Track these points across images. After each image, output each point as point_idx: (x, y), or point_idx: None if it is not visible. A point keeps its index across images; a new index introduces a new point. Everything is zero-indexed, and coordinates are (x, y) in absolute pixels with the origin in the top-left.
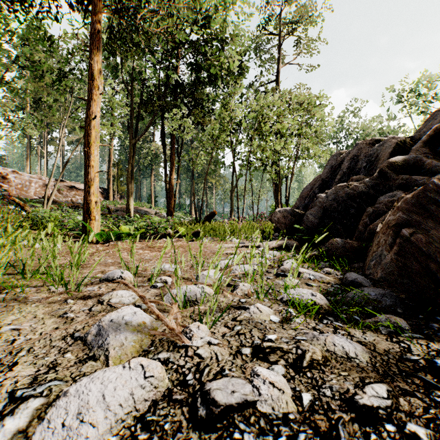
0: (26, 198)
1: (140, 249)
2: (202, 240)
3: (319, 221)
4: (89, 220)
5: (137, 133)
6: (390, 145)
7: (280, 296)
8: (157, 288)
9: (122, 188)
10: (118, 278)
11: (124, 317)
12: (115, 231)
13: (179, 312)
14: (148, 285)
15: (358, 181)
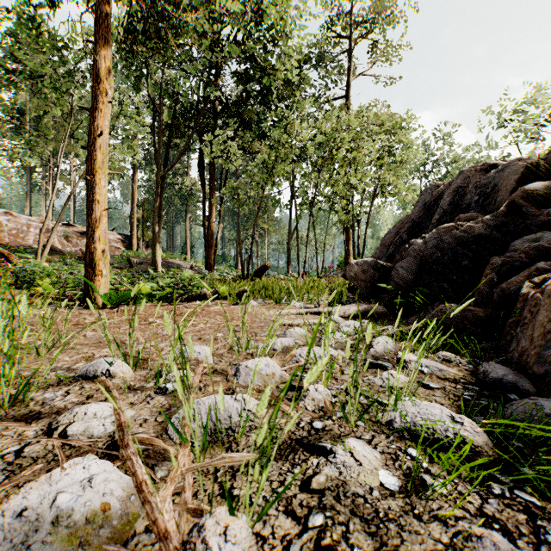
0: (20, 247)
1: (160, 317)
2: (247, 308)
3: (414, 277)
4: (93, 276)
5: (166, 162)
6: (516, 169)
7: (384, 415)
8: (166, 393)
9: (148, 234)
10: (103, 373)
11: (58, 497)
12: (128, 291)
13: (188, 472)
14: (153, 387)
15: (469, 220)
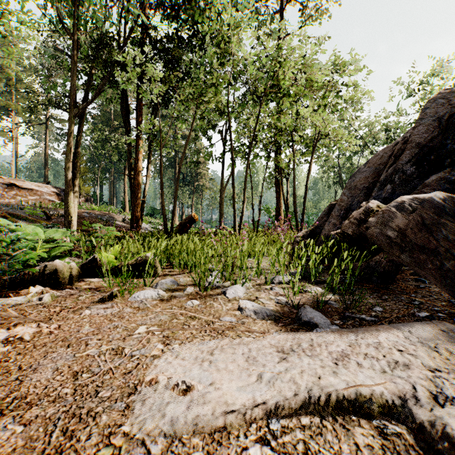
0: None
1: None
2: None
3: None
4: None
5: (84, 102)
6: None
7: None
8: None
9: (85, 188)
10: None
11: None
12: None
13: None
14: None
15: None
